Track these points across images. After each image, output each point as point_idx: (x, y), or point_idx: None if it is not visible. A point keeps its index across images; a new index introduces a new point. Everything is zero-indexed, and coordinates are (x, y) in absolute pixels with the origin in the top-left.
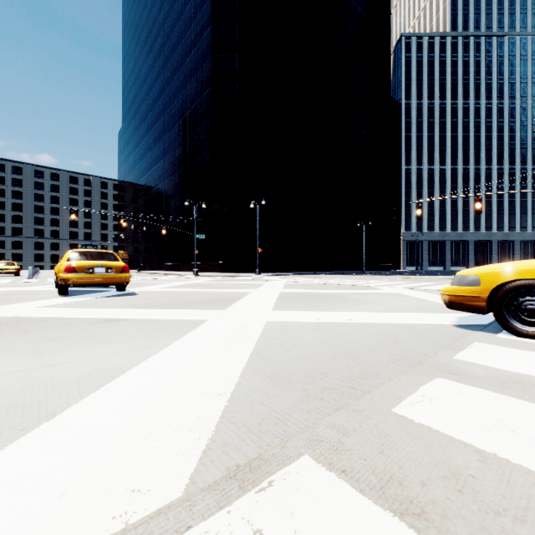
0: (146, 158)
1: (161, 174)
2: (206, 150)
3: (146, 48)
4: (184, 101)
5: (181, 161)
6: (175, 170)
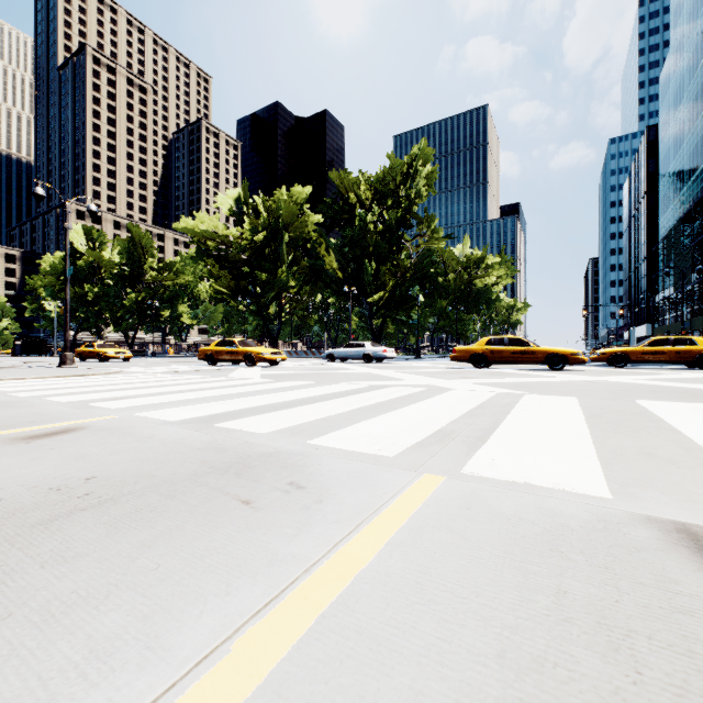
0: None
1: None
2: None
3: None
4: None
5: None
6: None
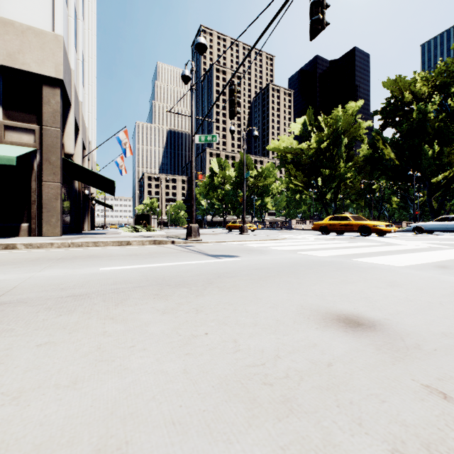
0: None
1: None
2: None
3: None
4: None
5: None
6: None
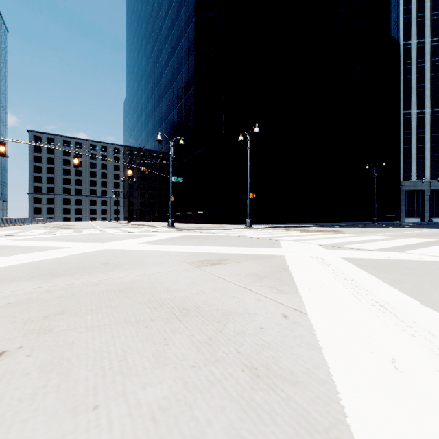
0: (142, 117)
1: (152, 128)
2: (190, 89)
3: (142, 15)
4: (170, 48)
5: (168, 110)
6: (163, 121)
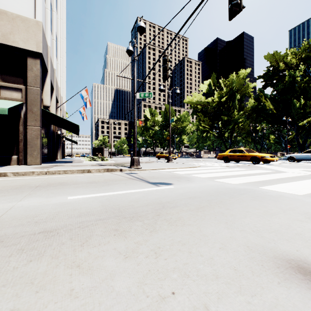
0: None
1: None
2: None
3: None
4: None
5: None
6: None
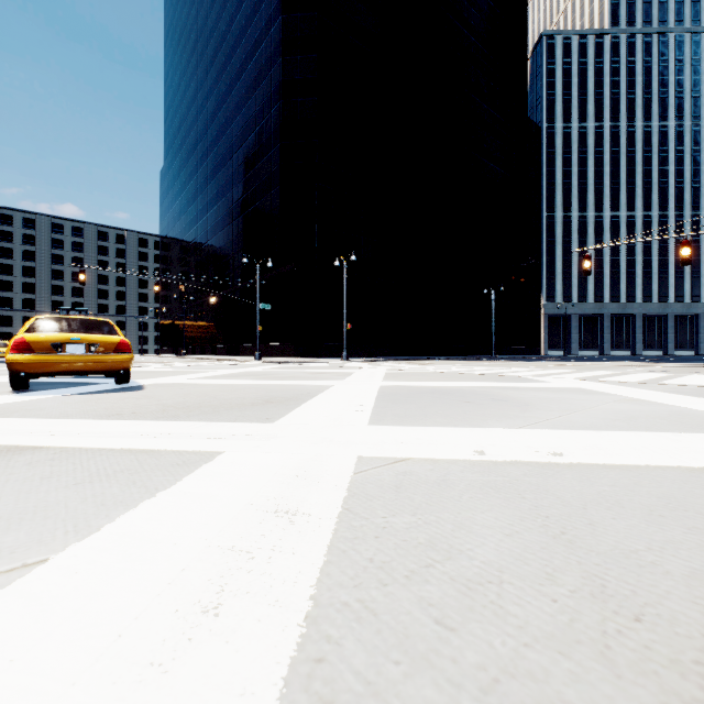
0: (196, 204)
1: (215, 224)
2: (274, 188)
3: (196, 55)
4: (245, 123)
5: (241, 206)
6: (232, 219)
